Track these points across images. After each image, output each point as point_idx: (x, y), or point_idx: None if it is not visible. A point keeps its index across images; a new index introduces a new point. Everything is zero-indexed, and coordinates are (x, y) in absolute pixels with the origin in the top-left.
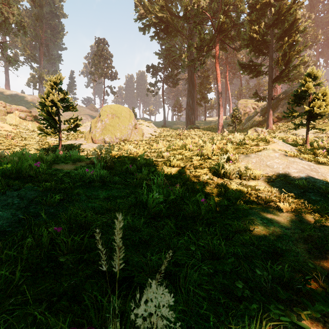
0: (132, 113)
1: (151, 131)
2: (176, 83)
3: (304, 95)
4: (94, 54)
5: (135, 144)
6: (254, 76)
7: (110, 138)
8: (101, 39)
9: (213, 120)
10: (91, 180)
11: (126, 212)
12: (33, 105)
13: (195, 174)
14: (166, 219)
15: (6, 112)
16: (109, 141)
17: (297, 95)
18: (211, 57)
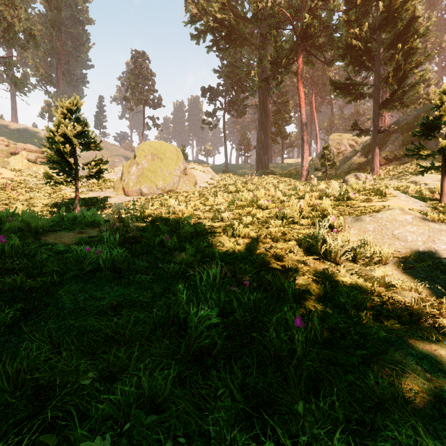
0: (180, 153)
1: (208, 179)
2: (242, 111)
3: (437, 124)
4: (130, 72)
5: (185, 197)
6: (353, 100)
7: (149, 188)
8: (139, 52)
9: (294, 163)
10: (95, 266)
11: (141, 349)
12: (37, 141)
13: (275, 253)
14: (224, 361)
15: (9, 153)
16: (148, 193)
17: (427, 124)
18: (291, 75)
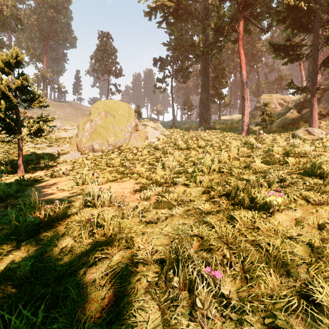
0: (132, 111)
1: (158, 134)
2: (187, 77)
3: None
4: (97, 49)
5: (134, 154)
6: (289, 61)
7: (100, 145)
8: (104, 33)
9: (229, 119)
10: None
11: None
12: None
13: None
14: None
15: None
16: (99, 149)
17: None
18: (226, 48)
